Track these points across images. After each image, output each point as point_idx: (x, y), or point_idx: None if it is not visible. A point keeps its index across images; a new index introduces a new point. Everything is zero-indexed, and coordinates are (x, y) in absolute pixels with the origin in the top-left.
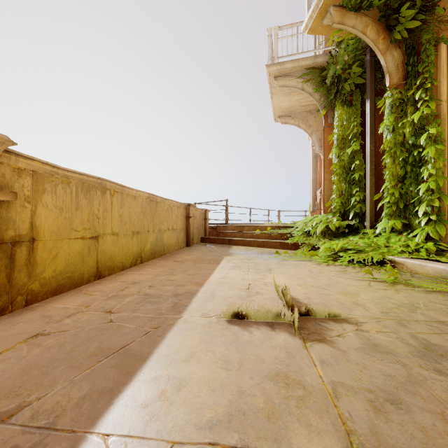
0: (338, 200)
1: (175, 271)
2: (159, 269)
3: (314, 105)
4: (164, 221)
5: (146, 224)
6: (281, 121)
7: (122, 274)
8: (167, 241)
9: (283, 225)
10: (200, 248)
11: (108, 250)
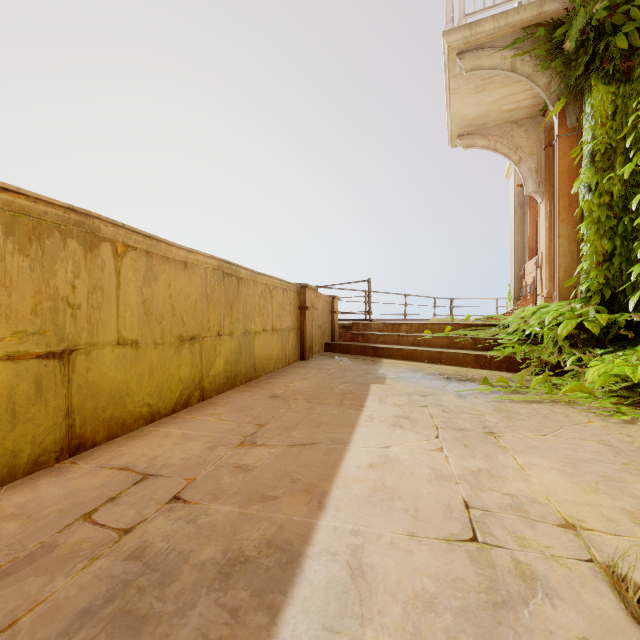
0: (597, 273)
1: (262, 431)
2: (230, 422)
3: (526, 108)
4: (256, 315)
5: (215, 320)
6: (463, 143)
7: (143, 434)
8: (262, 353)
9: (476, 323)
10: (324, 363)
11: (108, 381)
